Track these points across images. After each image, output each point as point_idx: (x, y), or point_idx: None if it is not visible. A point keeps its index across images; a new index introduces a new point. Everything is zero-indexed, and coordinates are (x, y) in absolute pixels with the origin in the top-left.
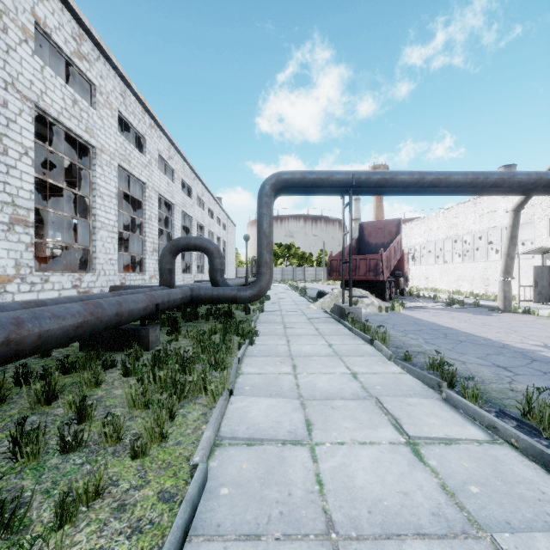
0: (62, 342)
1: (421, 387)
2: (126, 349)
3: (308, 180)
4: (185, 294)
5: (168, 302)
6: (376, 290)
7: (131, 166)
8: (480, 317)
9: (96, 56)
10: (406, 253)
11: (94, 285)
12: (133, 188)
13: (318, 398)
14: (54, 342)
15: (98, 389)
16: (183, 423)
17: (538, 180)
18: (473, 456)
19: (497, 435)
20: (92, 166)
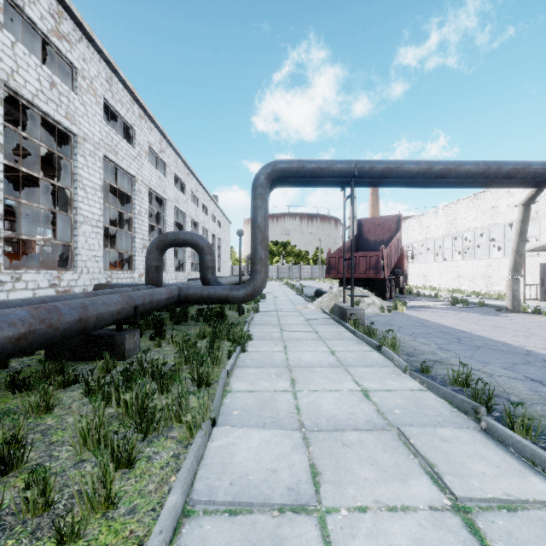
0: None
1: (450, 410)
2: (99, 358)
3: (307, 169)
4: (171, 294)
5: (151, 303)
6: (377, 289)
7: (118, 157)
8: (490, 318)
9: (78, 37)
10: (405, 250)
11: (76, 284)
12: (122, 182)
13: (324, 428)
14: None
15: (48, 416)
16: (146, 472)
17: None
18: None
19: None
20: (73, 155)
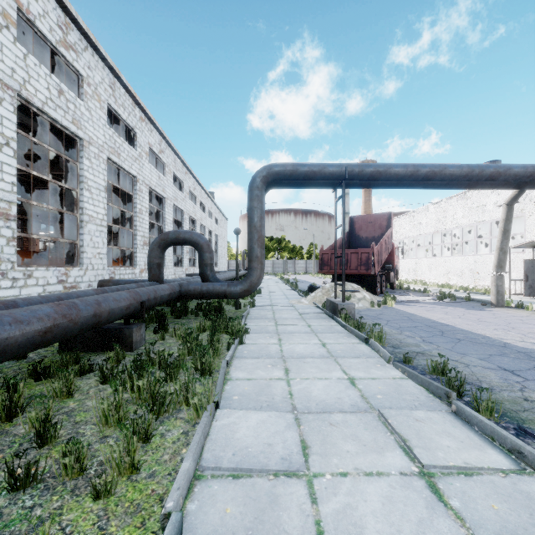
0: (26, 350)
1: (426, 396)
2: (109, 349)
3: (300, 172)
4: (173, 290)
5: (155, 298)
6: (368, 284)
7: (120, 159)
8: (474, 312)
9: (84, 46)
10: (396, 246)
11: (82, 280)
12: (123, 182)
13: (314, 411)
14: (15, 351)
15: (70, 400)
16: (160, 445)
17: (534, 173)
18: (501, 493)
19: (523, 461)
20: (79, 158)
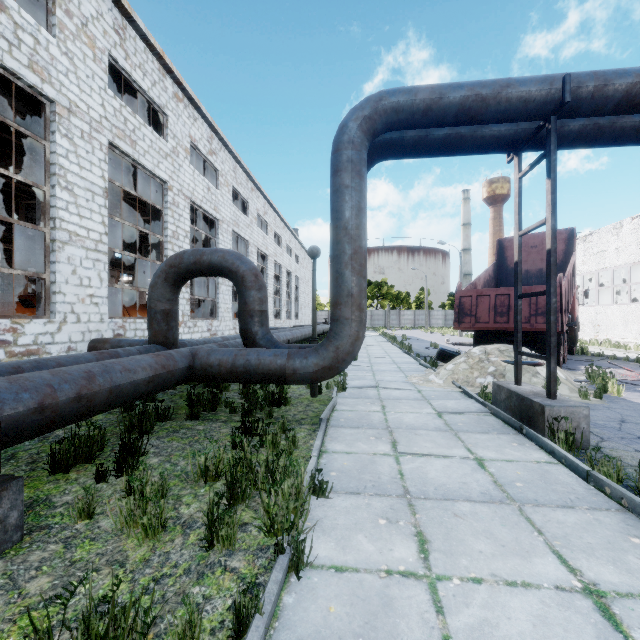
0: None
1: None
2: None
3: (449, 101)
4: (167, 366)
5: (81, 398)
6: (544, 348)
7: (136, 150)
8: None
9: None
10: (576, 285)
11: (53, 340)
12: (152, 192)
13: None
14: None
15: None
16: None
17: None
18: None
19: None
20: (50, 134)
